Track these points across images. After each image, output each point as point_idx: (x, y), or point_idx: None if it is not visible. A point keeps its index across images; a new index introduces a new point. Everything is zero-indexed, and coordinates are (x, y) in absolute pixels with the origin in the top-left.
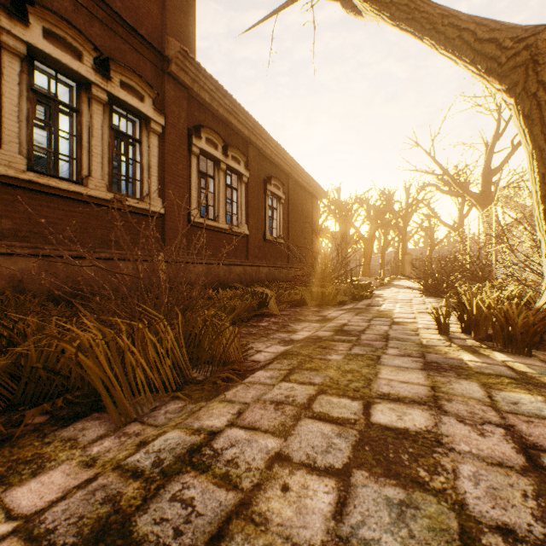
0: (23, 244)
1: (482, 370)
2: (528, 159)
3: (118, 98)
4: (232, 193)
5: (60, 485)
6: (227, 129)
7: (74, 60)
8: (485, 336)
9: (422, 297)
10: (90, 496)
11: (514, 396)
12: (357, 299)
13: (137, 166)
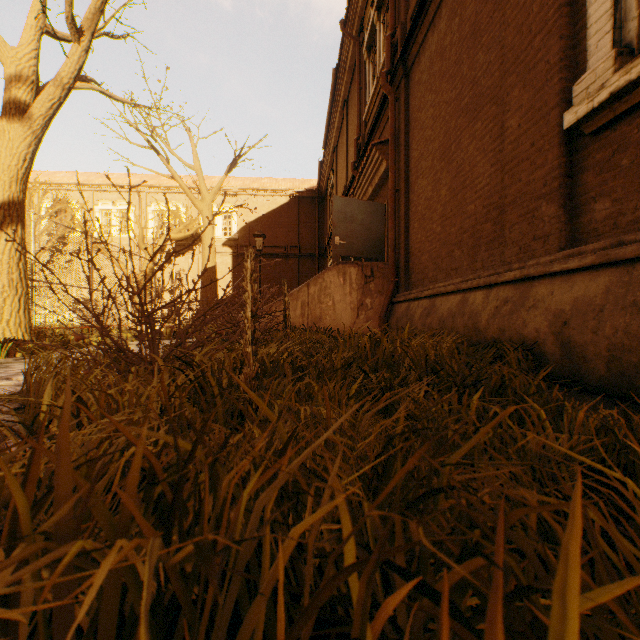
0: (596, 245)
1: None
2: None
3: None
4: None
5: None
6: None
7: None
8: None
9: None
10: None
11: None
12: None
13: None
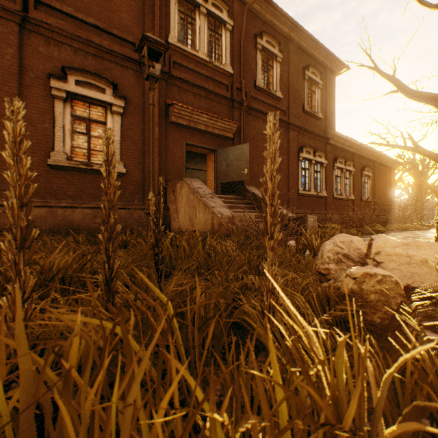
0: (302, 210)
1: None
2: None
3: (316, 161)
4: (346, 181)
5: None
6: (344, 152)
7: (309, 155)
8: None
9: None
10: None
11: None
12: (420, 229)
13: (317, 180)
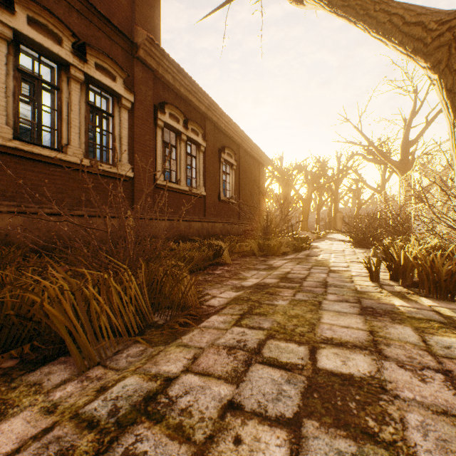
0: (9, 203)
1: (413, 315)
2: (449, 128)
3: (93, 78)
4: (192, 160)
5: (18, 433)
6: (187, 106)
7: (55, 44)
8: (411, 283)
9: (353, 248)
10: (43, 449)
11: (446, 340)
12: (297, 250)
13: (110, 137)
